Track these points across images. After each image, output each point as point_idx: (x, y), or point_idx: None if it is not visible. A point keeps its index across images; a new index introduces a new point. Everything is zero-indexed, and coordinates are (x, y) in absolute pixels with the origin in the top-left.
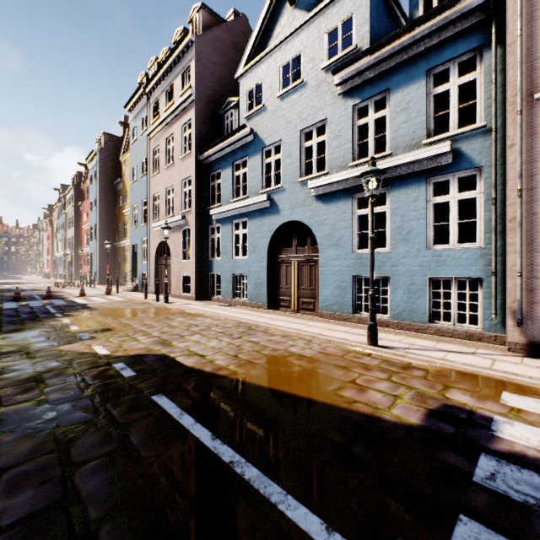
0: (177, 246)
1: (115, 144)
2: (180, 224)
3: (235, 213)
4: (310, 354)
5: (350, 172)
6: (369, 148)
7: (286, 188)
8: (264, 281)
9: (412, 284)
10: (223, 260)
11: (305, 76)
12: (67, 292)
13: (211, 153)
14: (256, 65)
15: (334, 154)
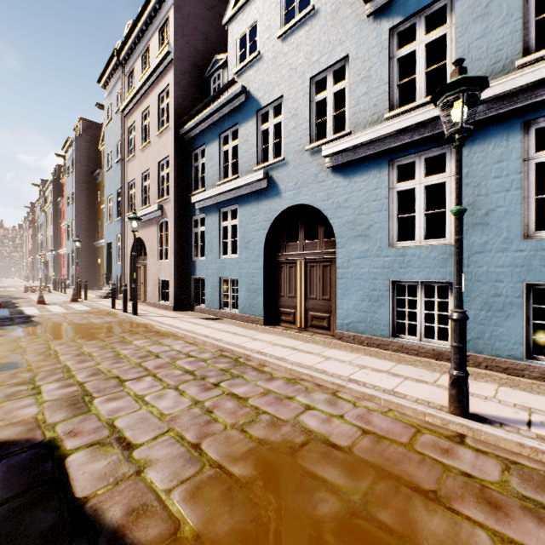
0: (154, 243)
1: (94, 132)
2: (156, 215)
3: (223, 198)
4: (344, 439)
5: (388, 125)
6: (417, 89)
7: (289, 160)
8: (260, 287)
9: (495, 295)
10: (207, 260)
11: (316, 1)
12: (30, 298)
13: (193, 125)
14: (250, 2)
15: (360, 105)
